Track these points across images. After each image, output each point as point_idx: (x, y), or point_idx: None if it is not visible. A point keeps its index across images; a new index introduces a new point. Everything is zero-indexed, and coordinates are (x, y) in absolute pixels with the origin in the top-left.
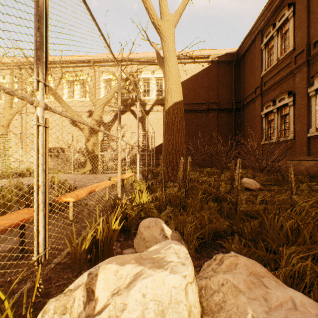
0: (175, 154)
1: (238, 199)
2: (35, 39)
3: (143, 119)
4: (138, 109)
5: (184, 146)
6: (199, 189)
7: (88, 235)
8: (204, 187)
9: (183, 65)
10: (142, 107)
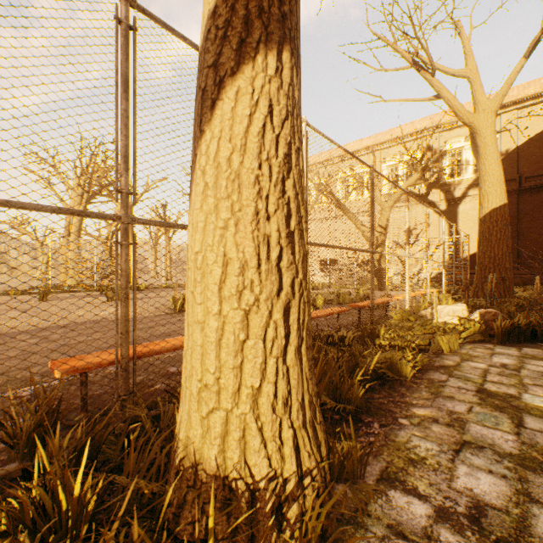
0: (493, 269)
1: (538, 307)
2: (406, 236)
3: (450, 213)
4: (443, 226)
5: (507, 258)
6: (511, 302)
7: (422, 306)
8: (515, 301)
9: (533, 108)
10: (447, 195)
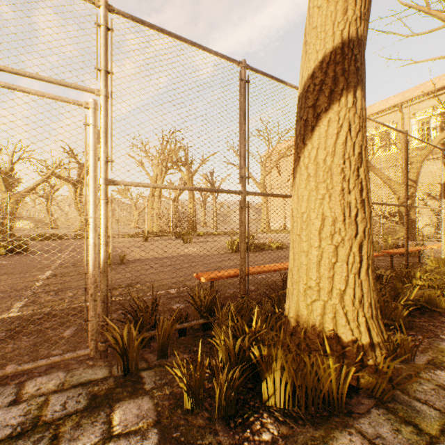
0: None
1: None
2: (442, 190)
3: None
4: None
5: None
6: None
7: None
8: None
9: None
10: None
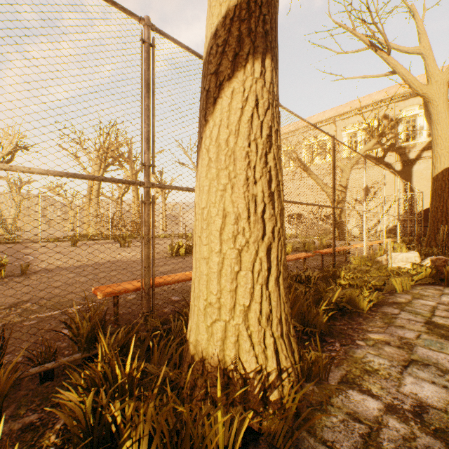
0: (445, 222)
1: None
2: (364, 194)
3: (405, 173)
4: (398, 184)
5: None
6: None
7: (378, 254)
8: None
9: None
10: (402, 157)
